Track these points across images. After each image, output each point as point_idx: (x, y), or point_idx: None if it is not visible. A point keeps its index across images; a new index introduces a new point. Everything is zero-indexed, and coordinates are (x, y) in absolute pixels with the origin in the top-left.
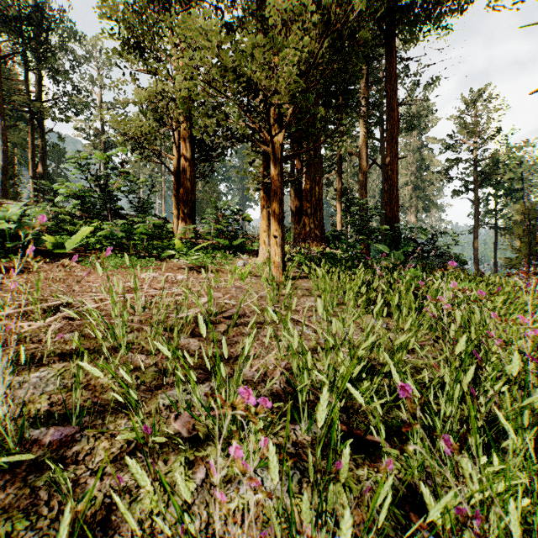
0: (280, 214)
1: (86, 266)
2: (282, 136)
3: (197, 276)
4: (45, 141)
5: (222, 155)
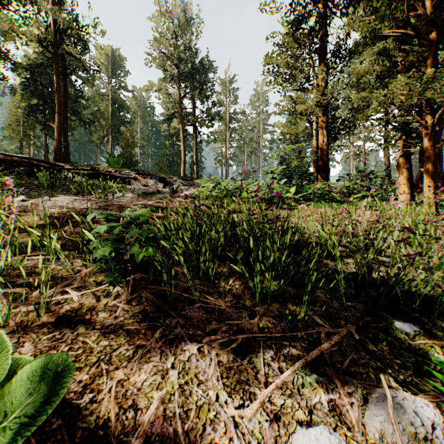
0: (432, 172)
1: (318, 207)
2: (435, 120)
3: (374, 212)
4: (199, 141)
5: (350, 133)
